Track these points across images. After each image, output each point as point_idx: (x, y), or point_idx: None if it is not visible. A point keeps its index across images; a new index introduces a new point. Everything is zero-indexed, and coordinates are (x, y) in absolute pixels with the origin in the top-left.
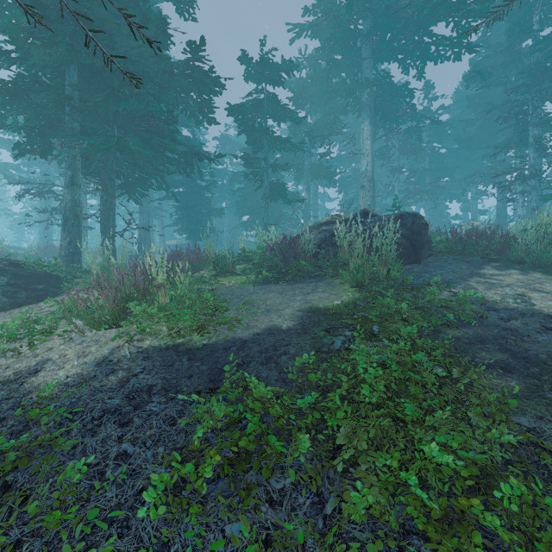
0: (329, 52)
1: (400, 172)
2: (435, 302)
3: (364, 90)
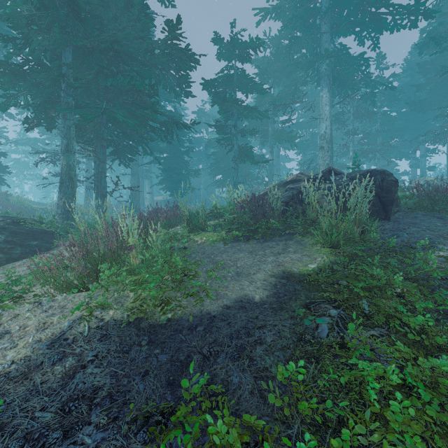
0: (291, 30)
1: (355, 134)
2: (433, 273)
3: (324, 60)
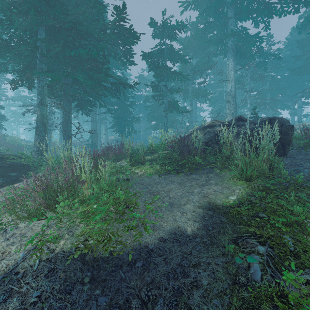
0: (206, 16)
1: (251, 91)
2: None
3: (230, 37)
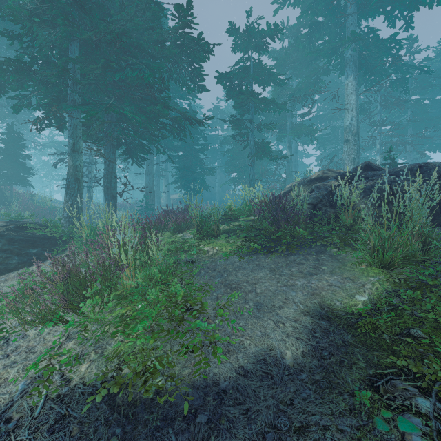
0: (312, 15)
1: (382, 125)
2: None
3: (350, 44)
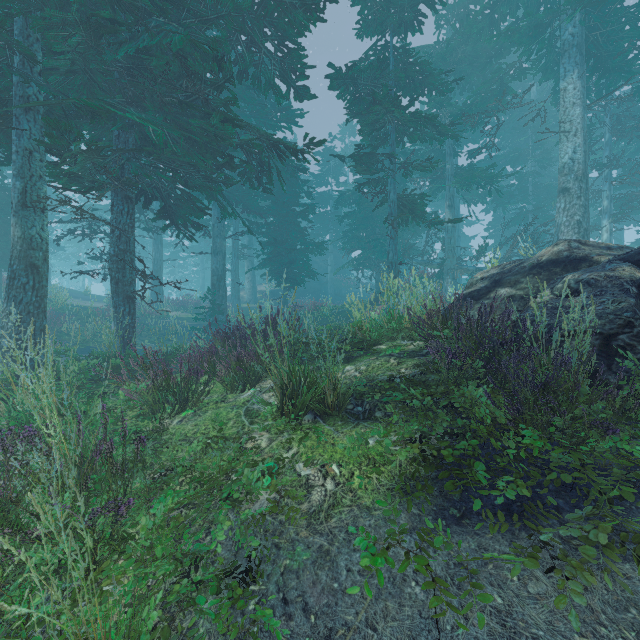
0: None
1: (615, 165)
2: None
3: (579, 7)
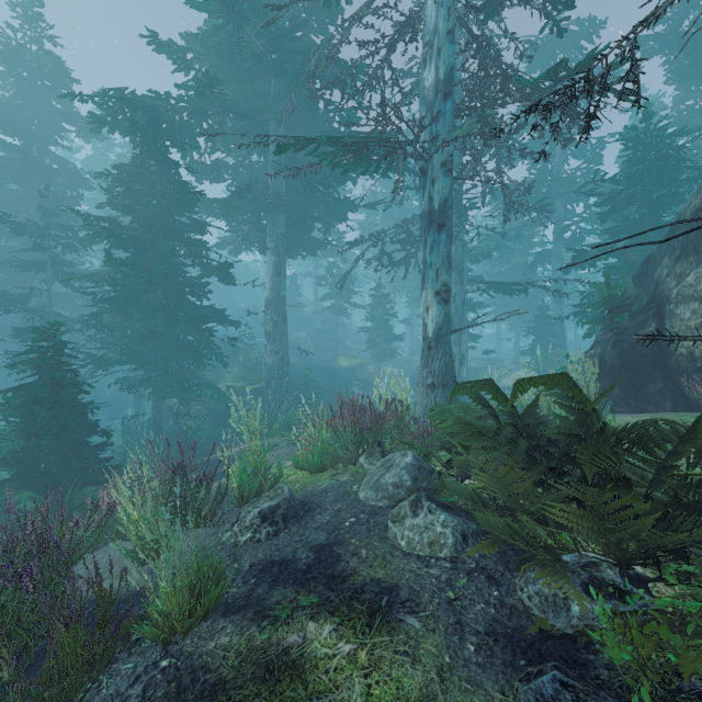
0: None
1: None
2: None
3: None
